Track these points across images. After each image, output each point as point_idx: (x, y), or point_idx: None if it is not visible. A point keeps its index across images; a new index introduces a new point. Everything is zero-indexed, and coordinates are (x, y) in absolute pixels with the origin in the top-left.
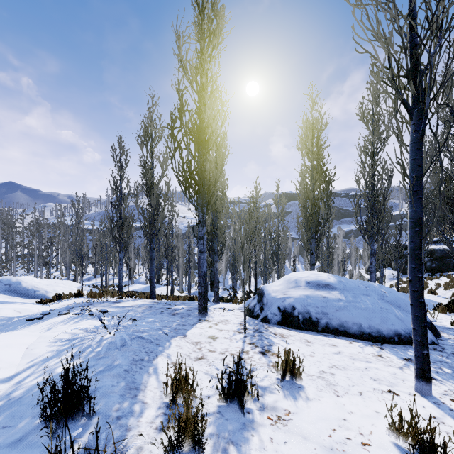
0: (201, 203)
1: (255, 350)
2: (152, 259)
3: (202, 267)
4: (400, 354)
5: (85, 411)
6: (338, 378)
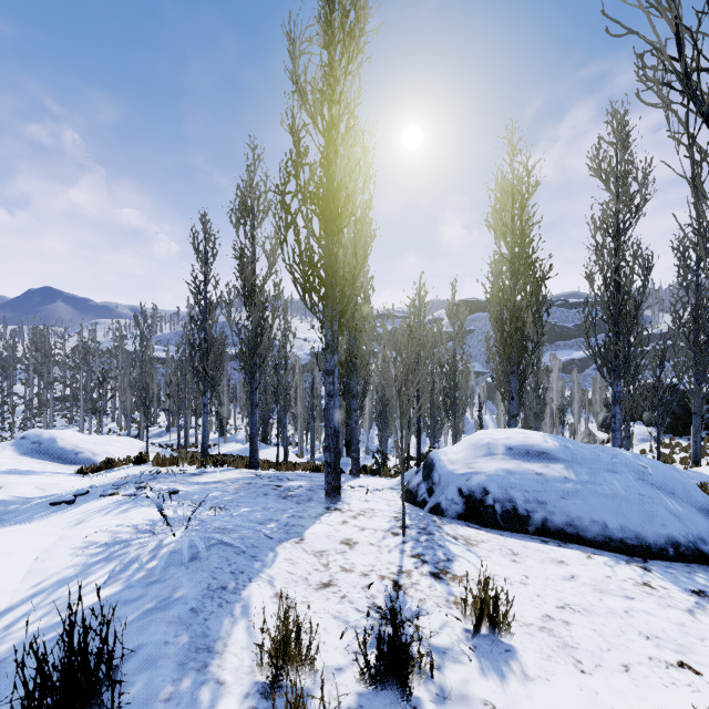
0: (329, 315)
1: (421, 570)
2: (253, 406)
3: (331, 420)
4: (682, 581)
5: (104, 705)
6: (577, 632)
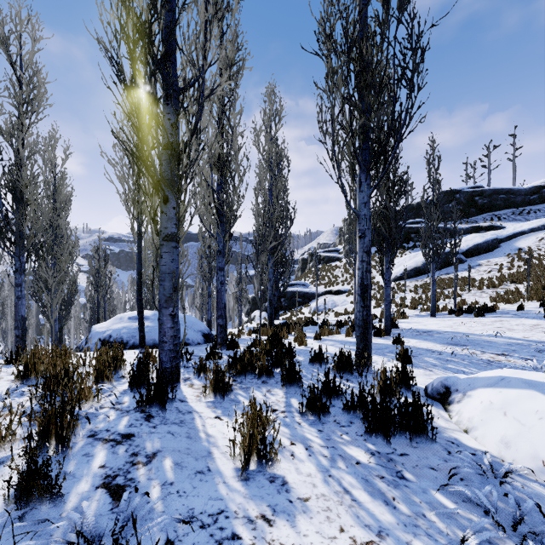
0: (18, 253)
1: None
2: None
3: (20, 311)
4: None
5: None
6: None
